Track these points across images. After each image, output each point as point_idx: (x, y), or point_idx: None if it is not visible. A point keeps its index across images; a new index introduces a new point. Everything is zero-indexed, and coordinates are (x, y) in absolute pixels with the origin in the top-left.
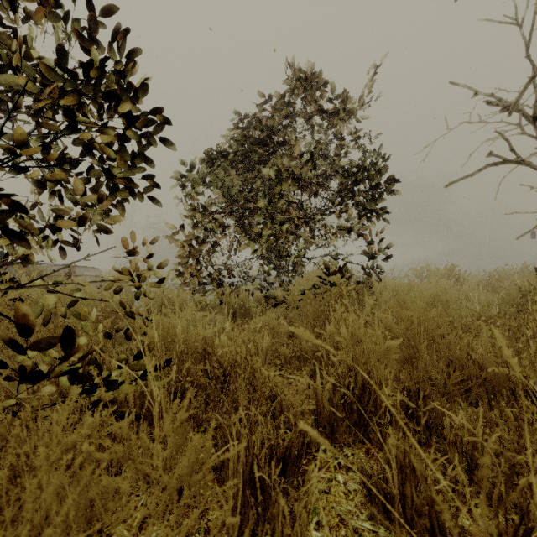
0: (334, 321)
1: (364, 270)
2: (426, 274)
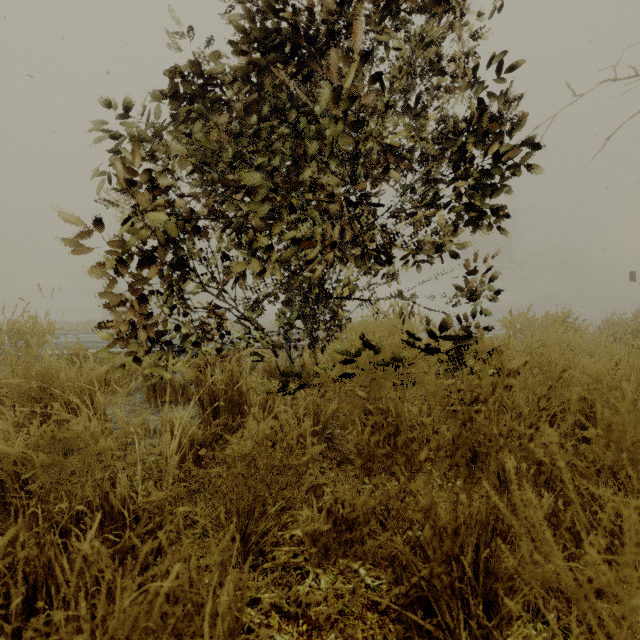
0: (554, 559)
1: (457, 318)
2: (521, 326)
